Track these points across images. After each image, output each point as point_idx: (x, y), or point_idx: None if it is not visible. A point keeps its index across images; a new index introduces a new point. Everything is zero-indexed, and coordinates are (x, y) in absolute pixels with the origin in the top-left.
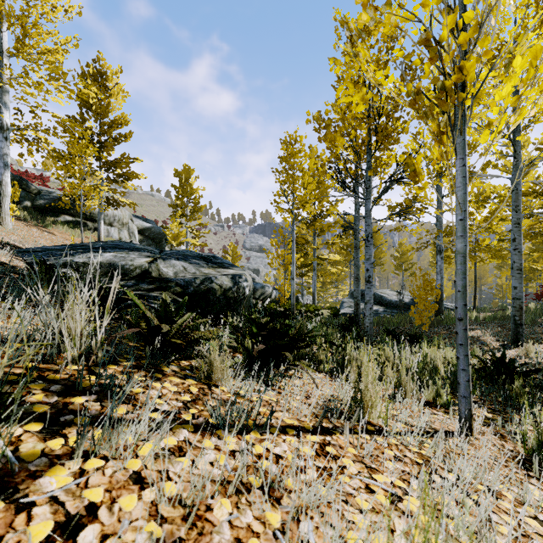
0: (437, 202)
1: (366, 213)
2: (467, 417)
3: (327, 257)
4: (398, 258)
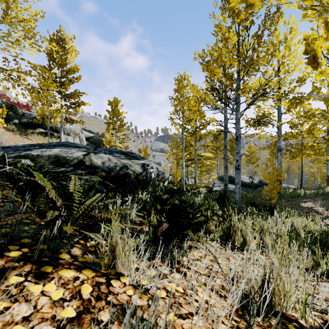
0: (278, 117)
1: (236, 121)
2: None
3: (203, 154)
4: (248, 155)
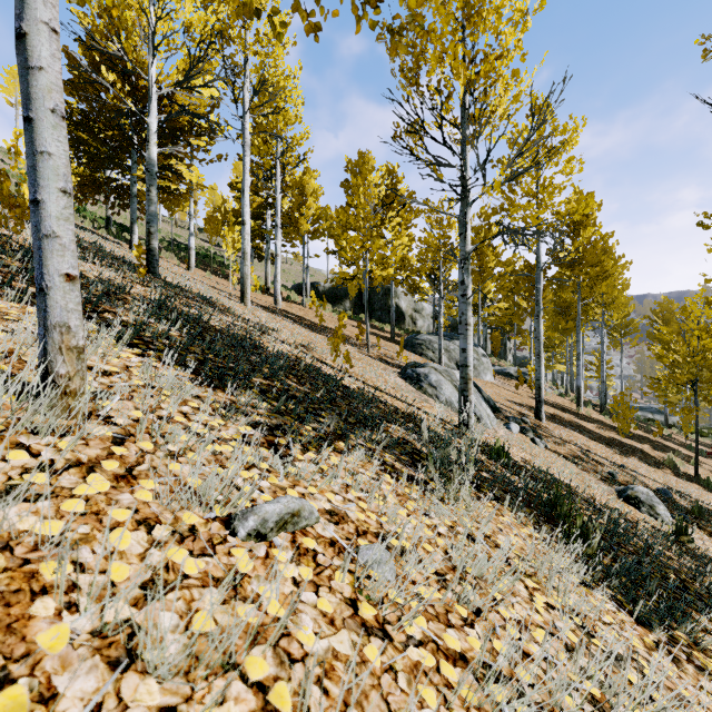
0: None
1: None
2: None
3: None
4: None
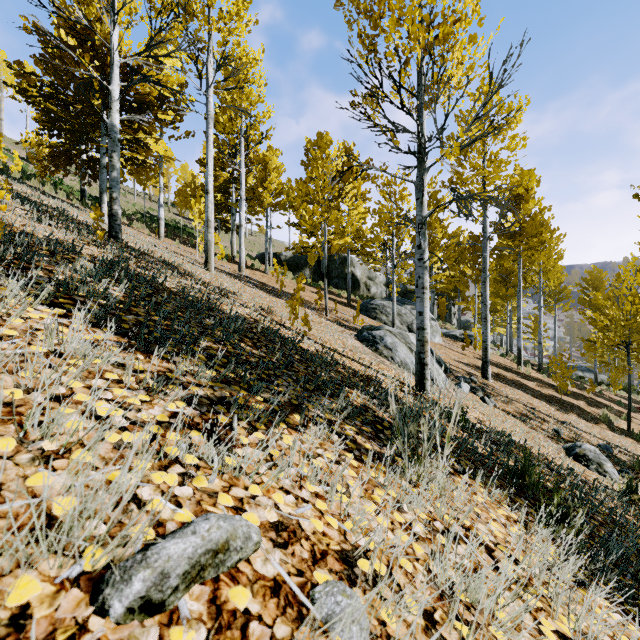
0: None
1: None
2: None
3: None
4: None
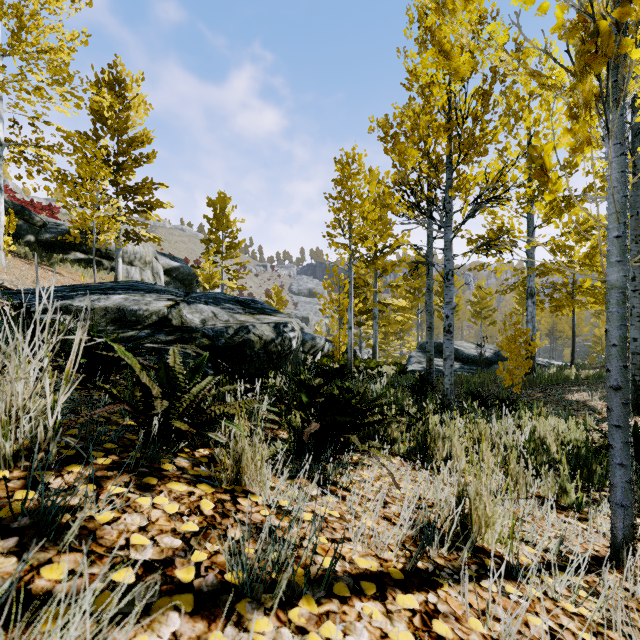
0: (528, 234)
1: (446, 244)
2: (628, 535)
3: (390, 302)
4: (475, 303)
